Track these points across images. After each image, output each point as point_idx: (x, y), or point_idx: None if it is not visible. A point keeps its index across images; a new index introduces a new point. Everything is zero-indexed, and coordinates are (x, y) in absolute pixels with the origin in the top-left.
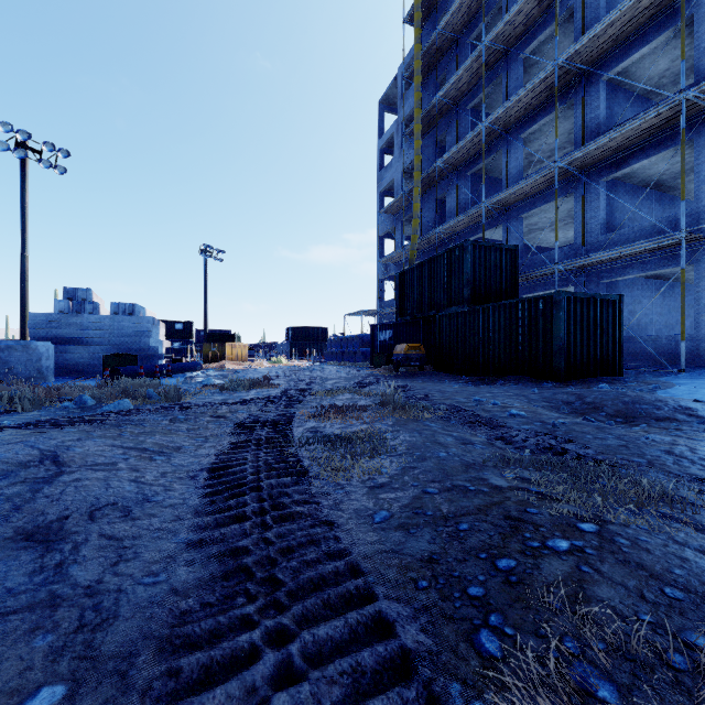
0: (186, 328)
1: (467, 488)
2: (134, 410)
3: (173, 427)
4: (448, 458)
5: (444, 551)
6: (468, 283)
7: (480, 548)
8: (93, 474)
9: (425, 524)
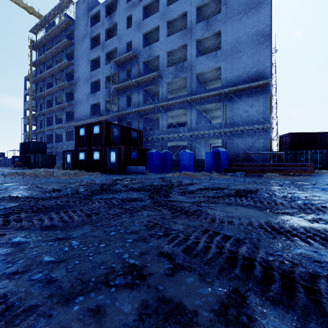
0: None
1: None
2: None
3: None
4: None
5: None
6: (32, 149)
7: None
8: None
9: None
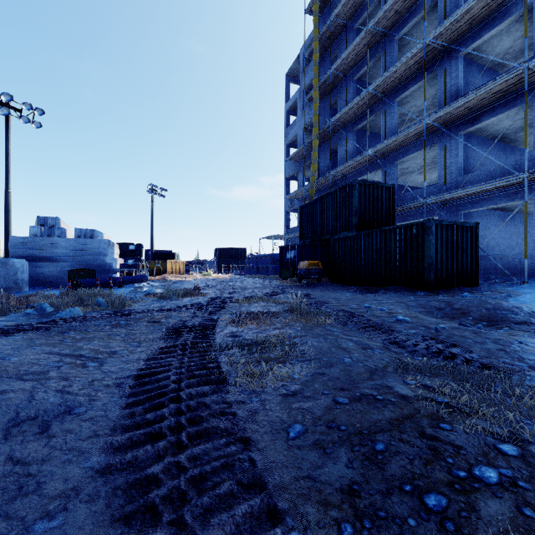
0: (137, 249)
1: (375, 397)
2: (81, 317)
3: (113, 332)
4: (353, 364)
5: (364, 479)
6: (356, 213)
7: (403, 476)
8: (20, 385)
9: (340, 442)
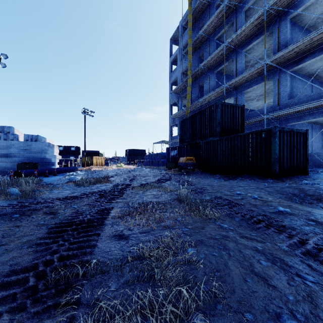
0: (76, 150)
1: None
2: None
3: None
4: None
5: None
6: (219, 124)
7: None
8: None
9: None
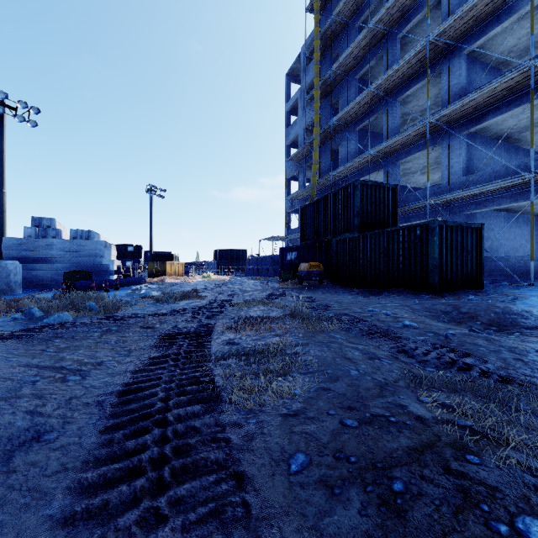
0: (136, 250)
1: (388, 419)
2: (69, 323)
3: (102, 340)
4: (360, 378)
5: (382, 532)
6: (358, 214)
7: (429, 529)
8: None
9: (351, 479)
